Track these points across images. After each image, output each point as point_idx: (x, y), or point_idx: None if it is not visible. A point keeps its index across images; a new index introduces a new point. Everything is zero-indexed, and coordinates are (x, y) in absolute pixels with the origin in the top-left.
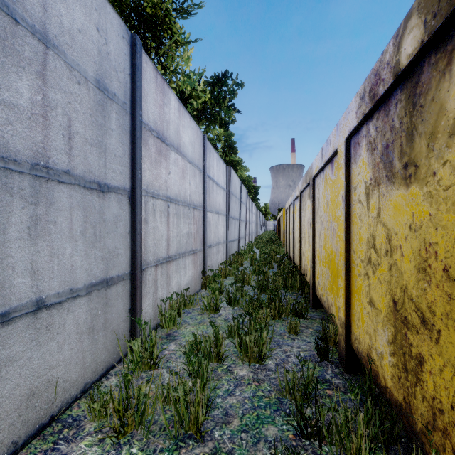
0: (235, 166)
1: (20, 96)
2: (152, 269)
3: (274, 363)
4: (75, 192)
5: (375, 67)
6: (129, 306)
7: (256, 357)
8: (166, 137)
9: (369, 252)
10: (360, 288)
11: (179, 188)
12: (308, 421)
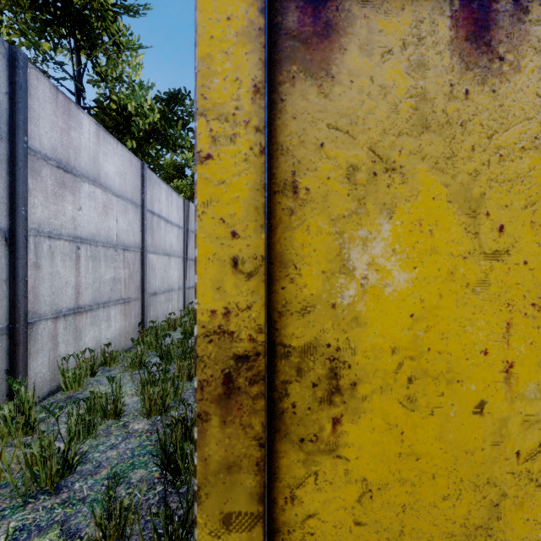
0: None
1: None
2: (48, 322)
3: (179, 414)
4: None
5: None
6: (5, 366)
7: (159, 410)
8: (73, 167)
9: None
10: None
11: (98, 226)
12: (172, 457)
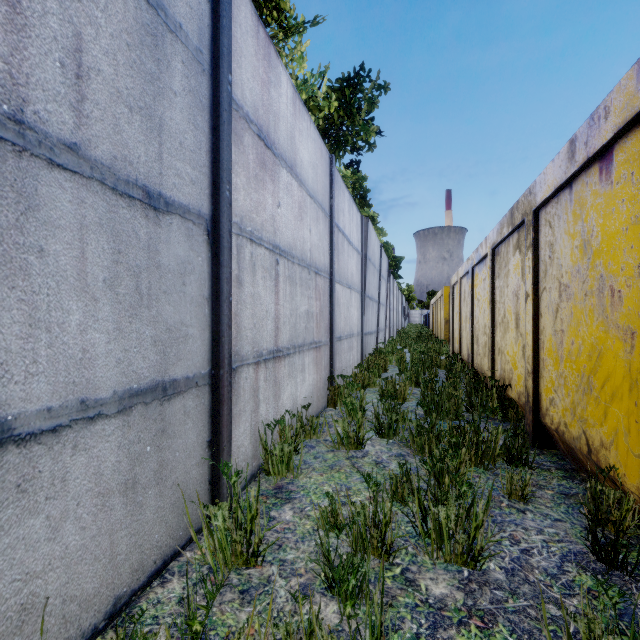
0: None
1: None
2: (250, 370)
3: (501, 569)
4: (93, 195)
5: None
6: (207, 435)
7: (461, 554)
8: (272, 141)
9: None
10: None
11: (294, 235)
12: None
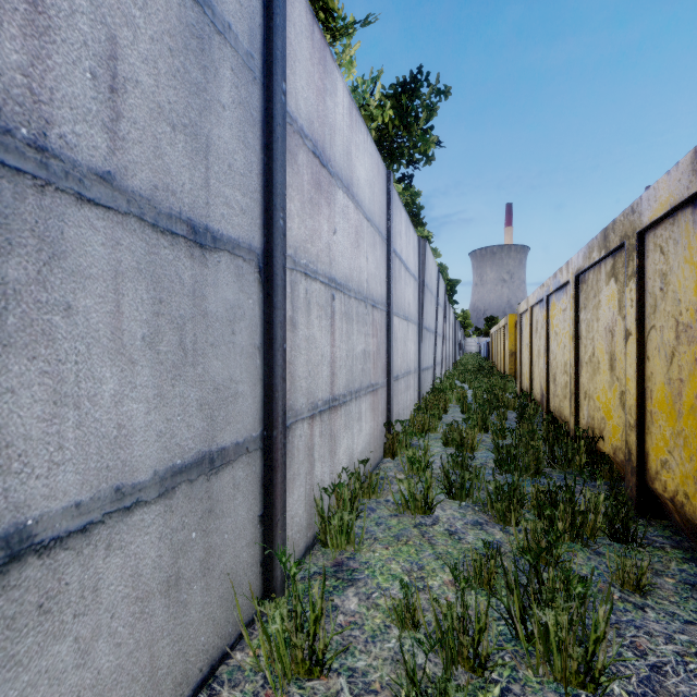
0: None
1: None
2: (304, 425)
3: (628, 694)
4: (130, 234)
5: None
6: (259, 508)
7: (577, 672)
8: (328, 158)
9: None
10: None
11: (350, 265)
12: None
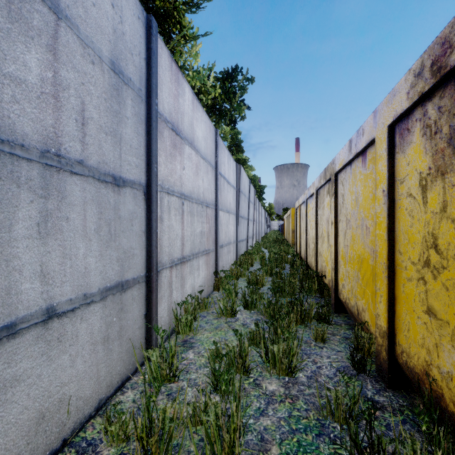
0: (242, 164)
1: (29, 71)
2: (167, 271)
3: (305, 376)
4: (89, 185)
5: (443, 35)
6: (144, 311)
7: (285, 369)
8: (180, 130)
9: (426, 253)
10: (410, 295)
11: (193, 185)
12: (365, 453)
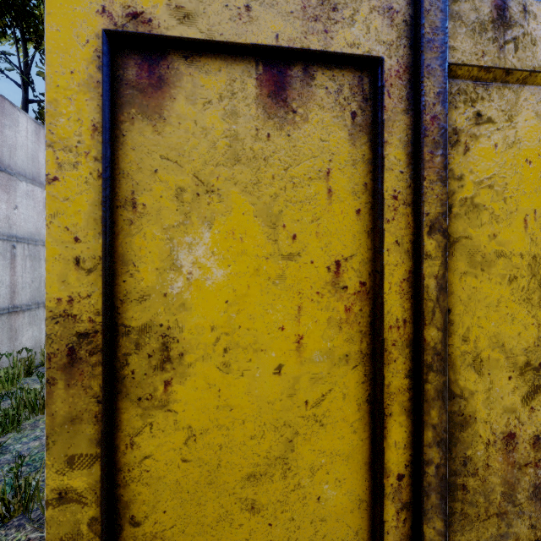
0: None
1: None
2: None
3: None
4: None
5: None
6: None
7: None
8: (7, 165)
9: None
10: None
11: (37, 225)
12: None
